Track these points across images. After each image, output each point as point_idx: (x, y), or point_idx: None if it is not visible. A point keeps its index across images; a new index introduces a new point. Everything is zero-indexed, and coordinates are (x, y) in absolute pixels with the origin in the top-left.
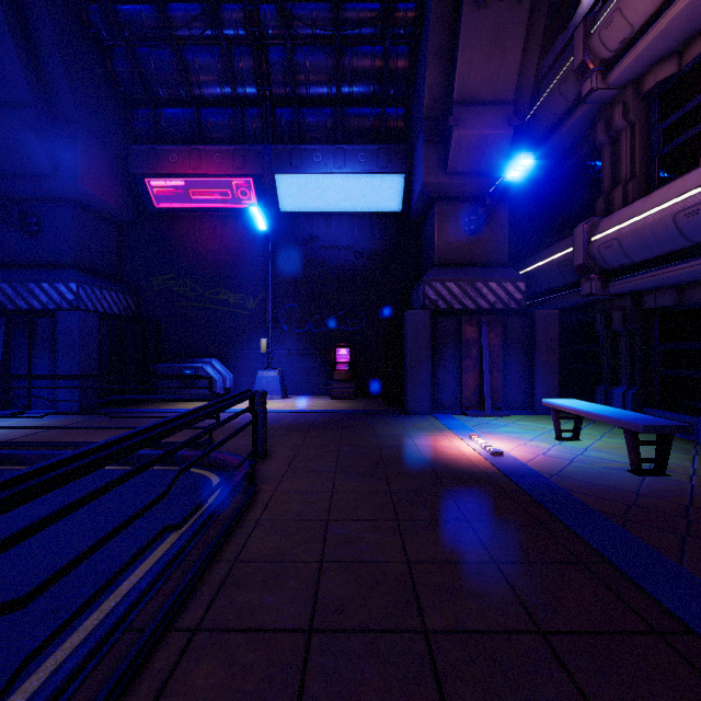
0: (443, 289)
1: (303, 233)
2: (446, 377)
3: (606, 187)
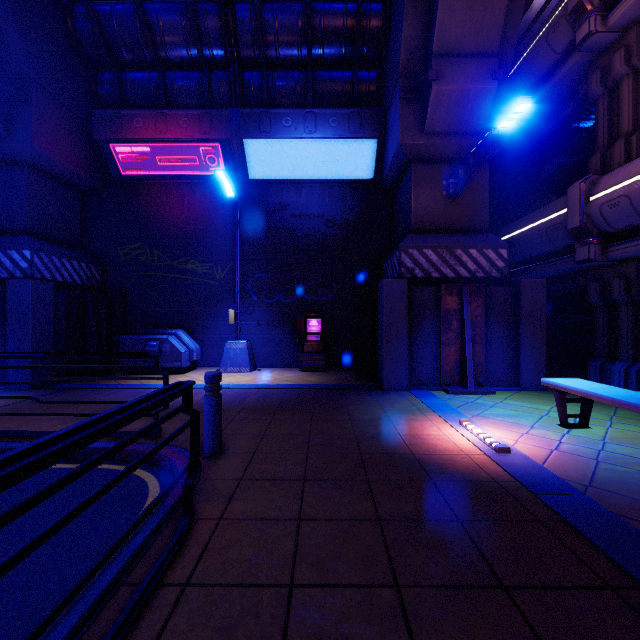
0: (420, 257)
1: (273, 202)
2: (424, 350)
3: (601, 144)
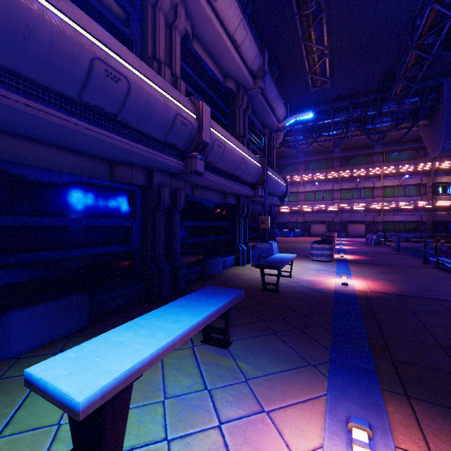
0: None
1: None
2: None
3: None
